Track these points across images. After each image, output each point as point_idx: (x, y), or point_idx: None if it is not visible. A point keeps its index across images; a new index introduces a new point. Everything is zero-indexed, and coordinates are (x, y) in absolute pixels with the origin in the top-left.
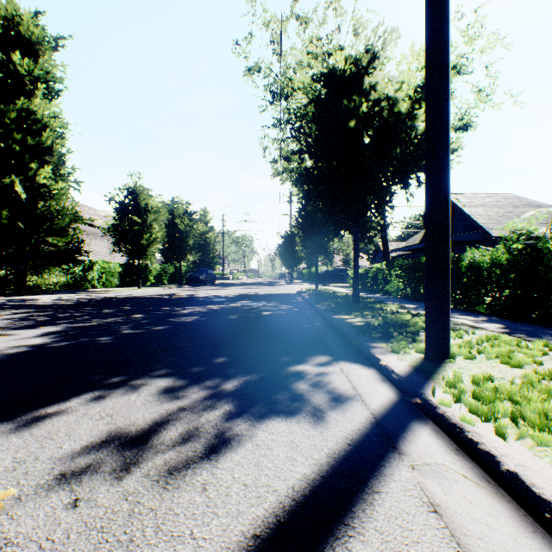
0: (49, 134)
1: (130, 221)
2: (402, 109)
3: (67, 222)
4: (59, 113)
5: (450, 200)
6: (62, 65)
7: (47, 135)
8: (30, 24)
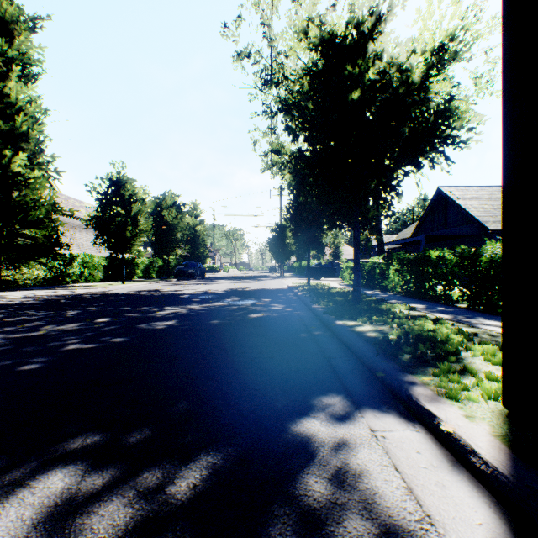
0: (23, 119)
1: (113, 212)
2: (414, 77)
3: (43, 212)
4: (35, 97)
5: (444, 193)
6: (39, 46)
7: (21, 120)
8: (3, 0)
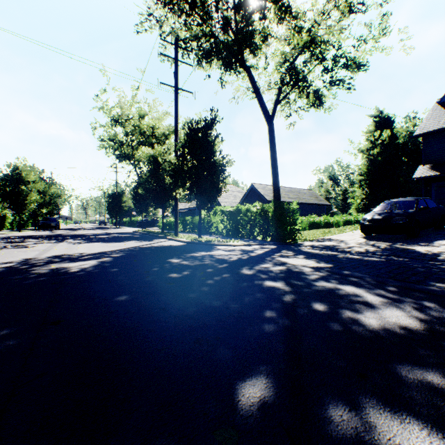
0: None
1: (15, 187)
2: None
3: None
4: None
5: None
6: None
7: None
8: None
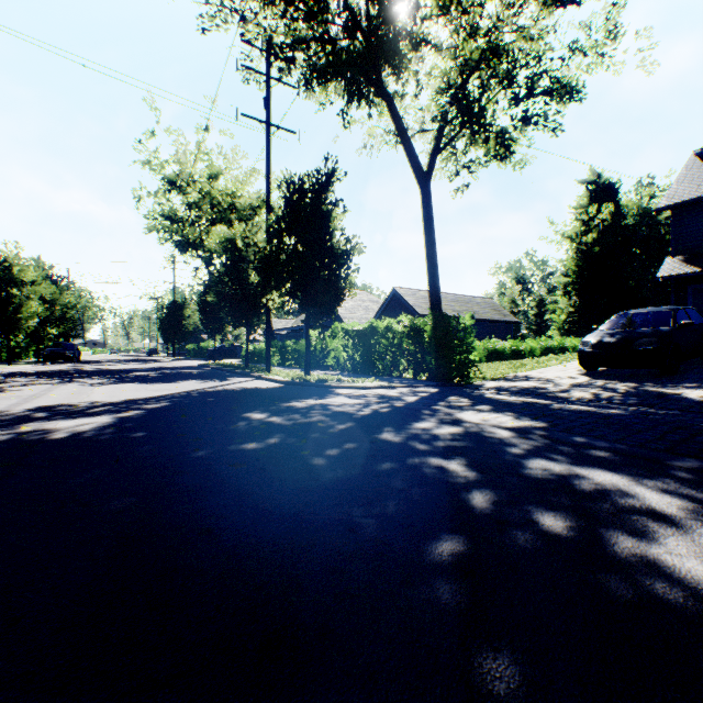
0: None
1: (1, 292)
2: None
3: None
4: None
5: None
6: None
7: None
8: None
